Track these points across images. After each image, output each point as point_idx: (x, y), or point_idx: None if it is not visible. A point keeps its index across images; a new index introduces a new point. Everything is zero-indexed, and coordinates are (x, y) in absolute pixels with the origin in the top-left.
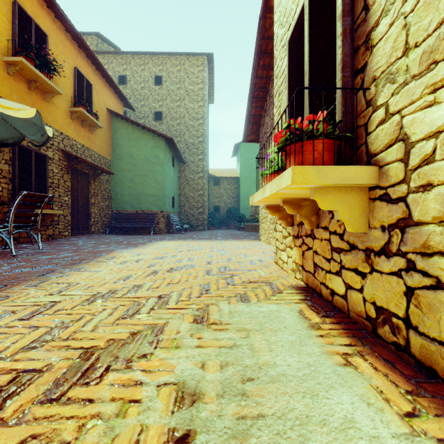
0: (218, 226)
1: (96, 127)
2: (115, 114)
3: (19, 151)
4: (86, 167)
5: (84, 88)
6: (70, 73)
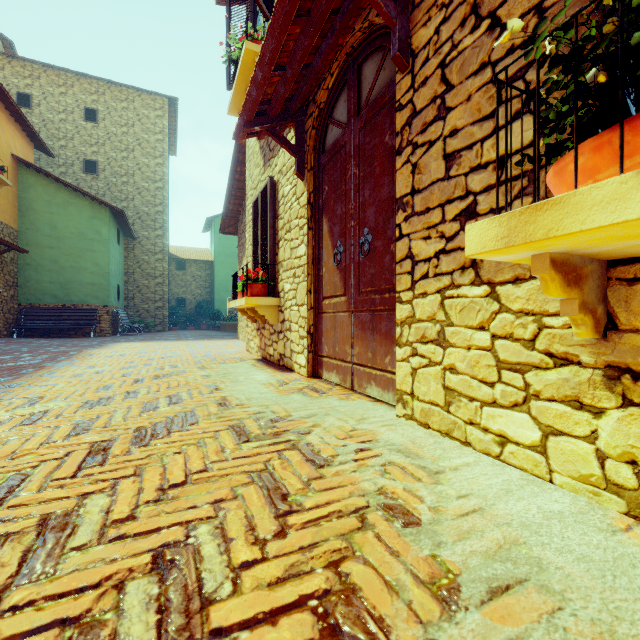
0: (184, 326)
1: None
2: (26, 164)
3: None
4: None
5: None
6: None
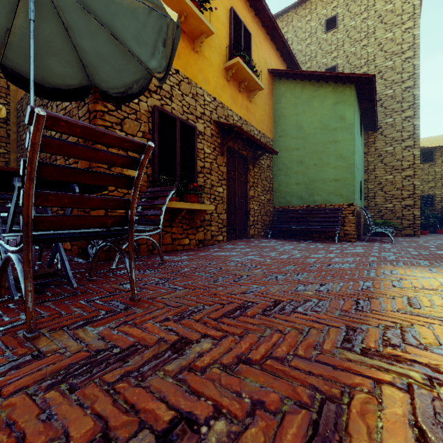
0: (430, 228)
1: (255, 91)
2: (278, 75)
3: (160, 119)
4: (244, 147)
5: (241, 37)
6: (225, 18)
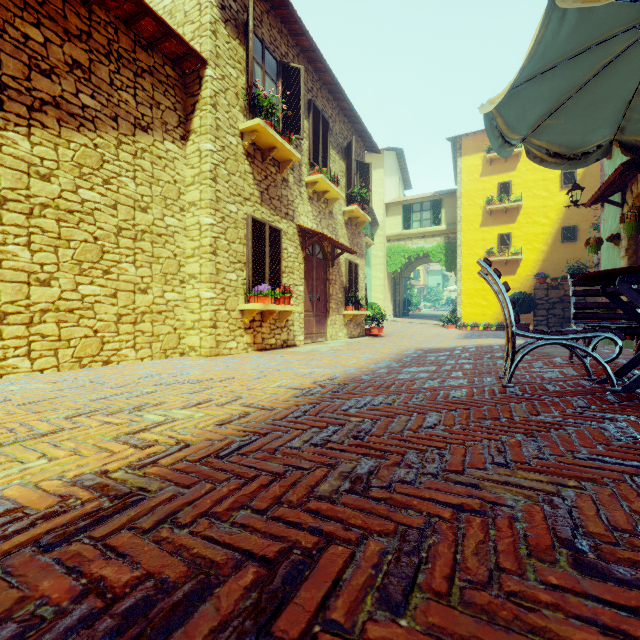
0: None
1: None
2: None
3: None
4: None
5: None
6: None
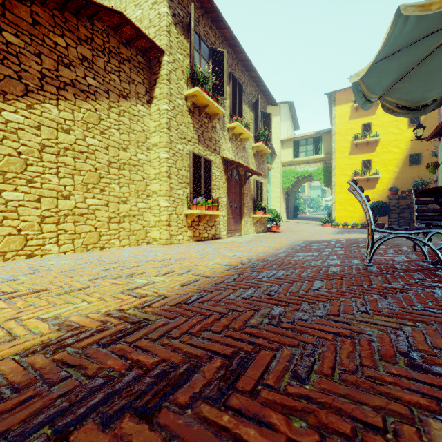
0: None
1: None
2: None
3: None
4: None
5: None
6: None
